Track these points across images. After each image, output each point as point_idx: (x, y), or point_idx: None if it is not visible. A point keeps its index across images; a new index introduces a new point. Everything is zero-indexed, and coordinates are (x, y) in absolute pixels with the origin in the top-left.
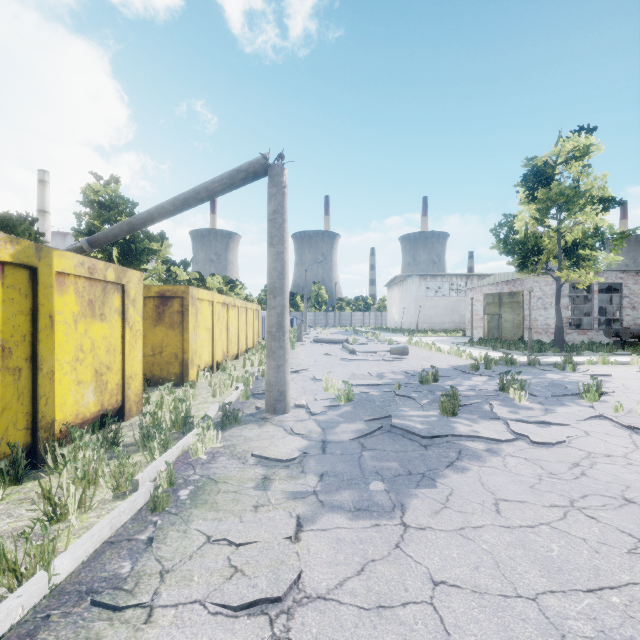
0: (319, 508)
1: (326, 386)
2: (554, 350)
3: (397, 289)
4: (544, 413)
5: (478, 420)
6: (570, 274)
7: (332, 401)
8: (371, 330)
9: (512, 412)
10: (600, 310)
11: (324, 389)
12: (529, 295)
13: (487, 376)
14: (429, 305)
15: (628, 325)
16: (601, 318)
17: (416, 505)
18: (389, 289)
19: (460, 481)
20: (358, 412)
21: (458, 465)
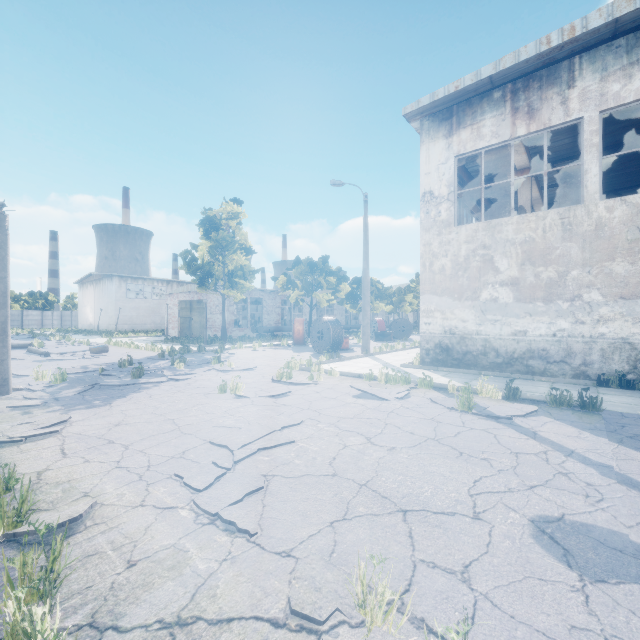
0: (68, 411)
1: (37, 377)
2: (220, 342)
3: (92, 288)
4: (190, 371)
5: (154, 378)
6: (229, 292)
7: (48, 384)
8: (57, 333)
9: (173, 373)
10: (254, 315)
11: (35, 379)
12: (205, 305)
13: (169, 360)
14: (130, 307)
15: (266, 325)
16: (255, 320)
17: (117, 402)
18: (82, 287)
19: (138, 394)
20: (74, 385)
21: (138, 391)
